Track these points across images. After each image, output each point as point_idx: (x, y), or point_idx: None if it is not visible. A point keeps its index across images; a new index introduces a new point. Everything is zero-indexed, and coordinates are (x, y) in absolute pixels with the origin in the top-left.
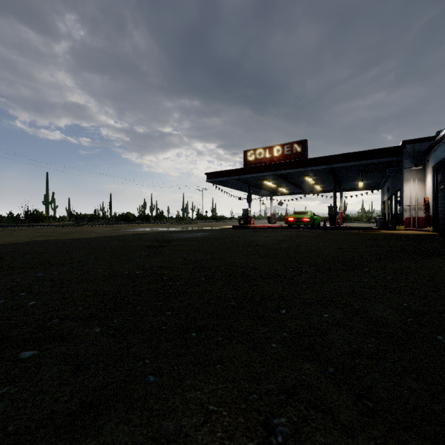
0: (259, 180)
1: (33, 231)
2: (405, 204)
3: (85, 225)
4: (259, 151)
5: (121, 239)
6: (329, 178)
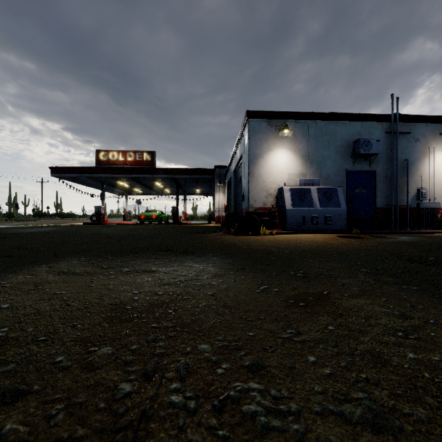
0: (113, 180)
1: None
2: (216, 207)
3: None
4: (113, 153)
5: None
6: (174, 184)
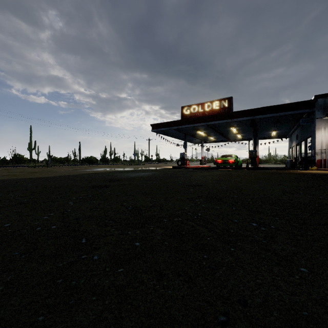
0: (193, 130)
1: (6, 171)
2: (317, 148)
3: (55, 166)
4: (193, 106)
5: (73, 178)
6: (249, 128)
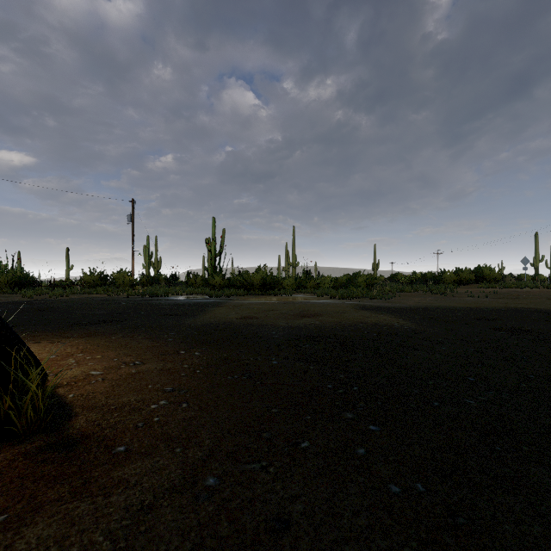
0: None
1: None
2: None
3: None
4: None
5: None
6: None
